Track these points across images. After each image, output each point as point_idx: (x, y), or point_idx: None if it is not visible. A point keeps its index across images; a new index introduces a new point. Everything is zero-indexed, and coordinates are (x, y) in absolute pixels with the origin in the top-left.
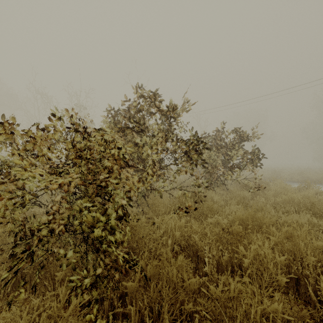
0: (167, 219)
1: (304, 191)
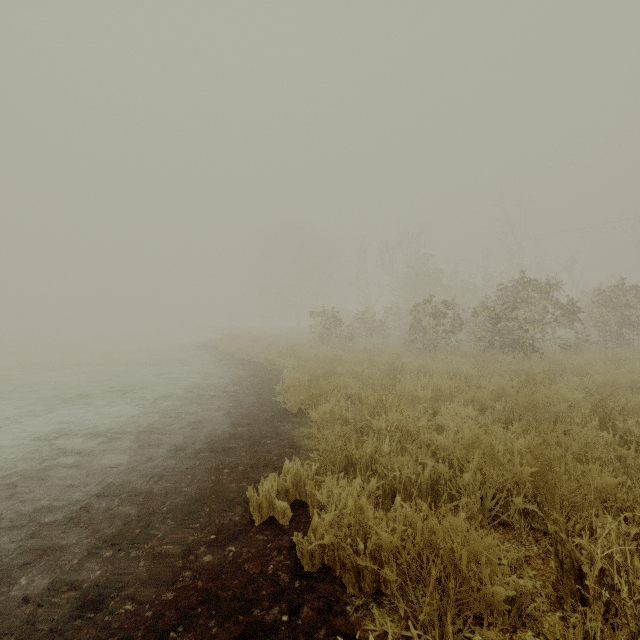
0: (550, 349)
1: None
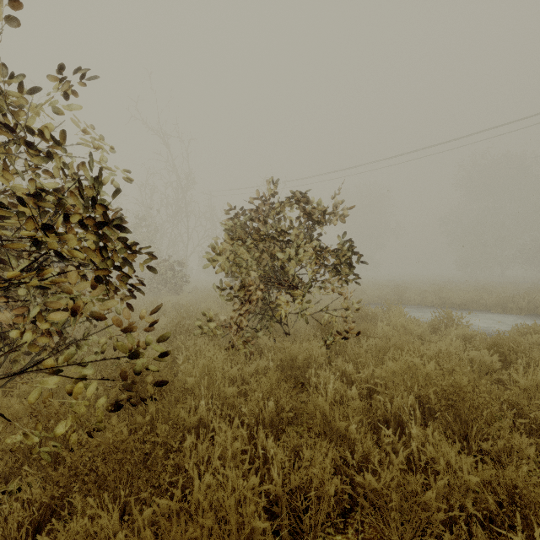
0: None
1: (442, 330)
